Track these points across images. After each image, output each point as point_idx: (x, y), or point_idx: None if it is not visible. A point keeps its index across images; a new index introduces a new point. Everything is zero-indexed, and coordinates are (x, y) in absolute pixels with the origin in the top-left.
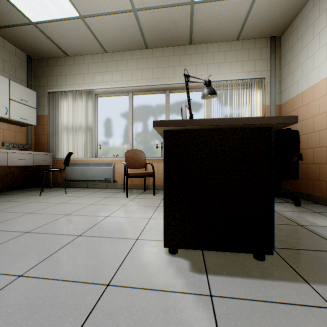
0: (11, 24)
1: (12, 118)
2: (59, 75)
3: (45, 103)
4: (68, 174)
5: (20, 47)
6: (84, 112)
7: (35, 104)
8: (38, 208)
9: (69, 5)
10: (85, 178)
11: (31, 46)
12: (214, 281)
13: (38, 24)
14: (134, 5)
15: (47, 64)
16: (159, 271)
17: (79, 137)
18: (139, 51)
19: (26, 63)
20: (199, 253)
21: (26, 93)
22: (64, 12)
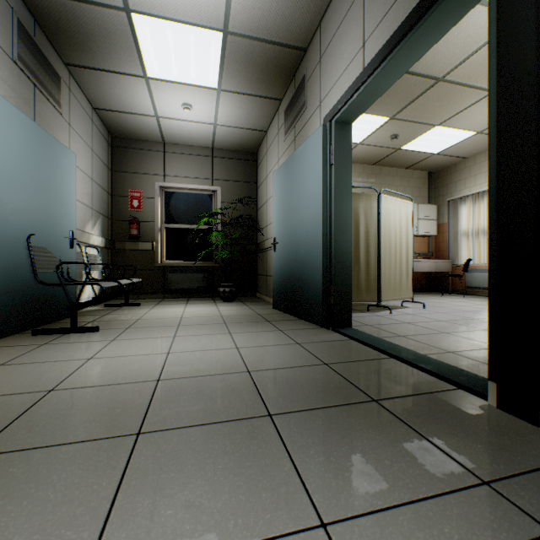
0: (419, 161)
1: (419, 233)
2: (457, 181)
3: (444, 211)
4: (466, 281)
5: (423, 170)
6: (484, 214)
7: (435, 216)
8: (441, 301)
9: (465, 133)
10: (486, 286)
11: (432, 166)
12: None
13: (438, 153)
14: None
15: (445, 173)
16: None
17: (479, 242)
18: None
19: (427, 180)
20: None
21: (428, 209)
22: (461, 138)
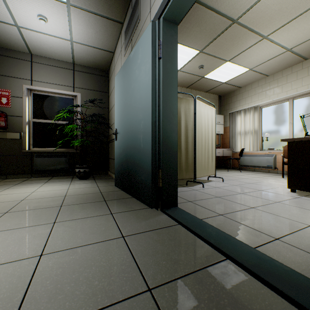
0: (214, 87)
1: None
2: (235, 101)
3: (227, 119)
4: (240, 161)
5: (215, 94)
6: (251, 121)
7: (223, 122)
8: (229, 175)
9: (243, 68)
10: (252, 164)
11: (221, 91)
12: (303, 197)
13: (226, 82)
14: (288, 48)
15: (228, 96)
16: (281, 192)
17: (248, 138)
18: (298, 65)
19: (217, 100)
20: (307, 194)
21: (219, 118)
22: (240, 72)
